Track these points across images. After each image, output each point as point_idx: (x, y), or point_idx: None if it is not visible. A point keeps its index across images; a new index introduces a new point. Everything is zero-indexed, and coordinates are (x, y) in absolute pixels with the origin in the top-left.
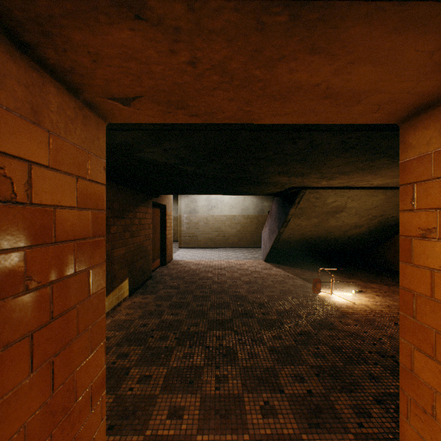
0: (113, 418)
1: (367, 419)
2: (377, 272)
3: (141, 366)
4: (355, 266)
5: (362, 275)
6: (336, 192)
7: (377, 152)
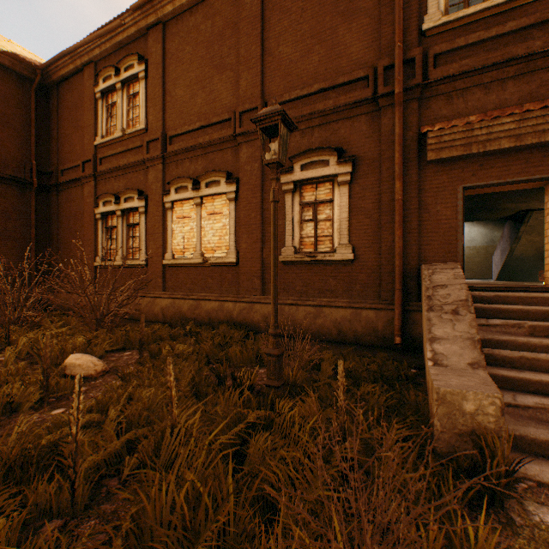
0: None
1: None
2: None
3: None
4: None
5: None
6: None
7: None
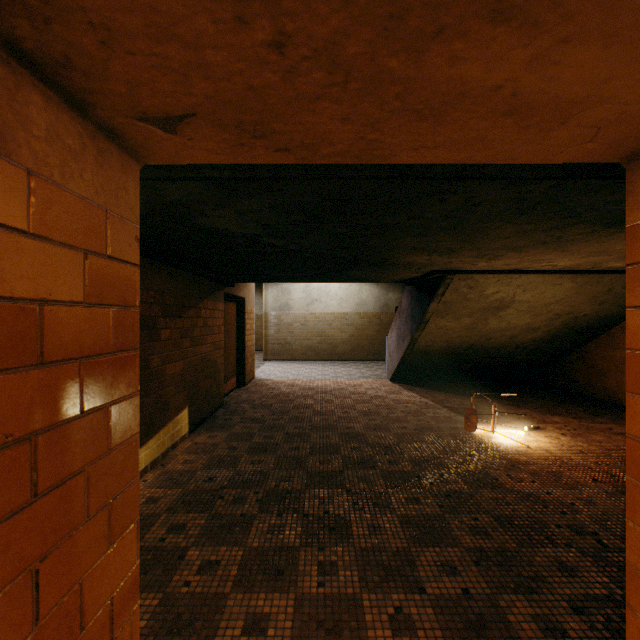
0: (157, 633)
1: (561, 639)
2: (560, 398)
3: (204, 546)
4: (527, 388)
5: (538, 403)
6: (500, 278)
7: (570, 215)
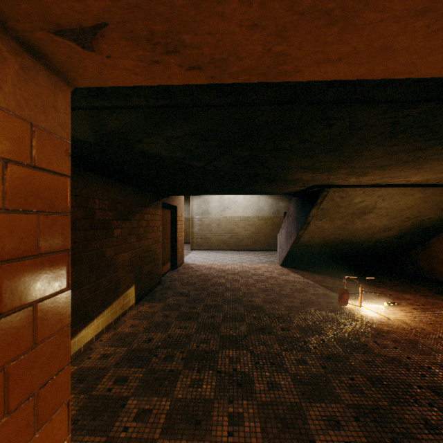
0: None
1: None
2: (408, 280)
3: (140, 396)
4: (383, 272)
5: (392, 284)
6: (365, 191)
7: (433, 137)
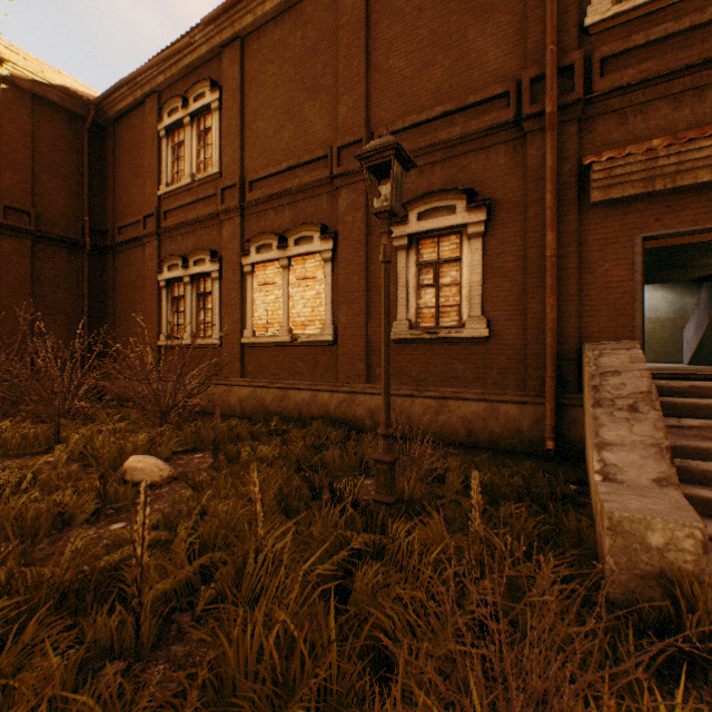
0: None
1: None
2: None
3: None
4: None
5: None
6: None
7: None
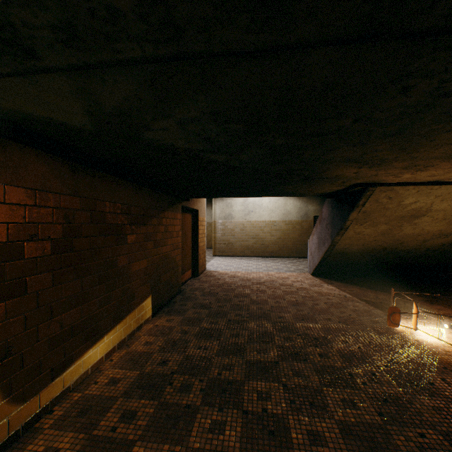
0: None
1: None
2: None
3: (149, 442)
4: (434, 285)
5: (449, 300)
6: (420, 189)
7: None
